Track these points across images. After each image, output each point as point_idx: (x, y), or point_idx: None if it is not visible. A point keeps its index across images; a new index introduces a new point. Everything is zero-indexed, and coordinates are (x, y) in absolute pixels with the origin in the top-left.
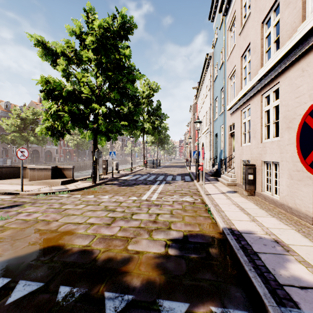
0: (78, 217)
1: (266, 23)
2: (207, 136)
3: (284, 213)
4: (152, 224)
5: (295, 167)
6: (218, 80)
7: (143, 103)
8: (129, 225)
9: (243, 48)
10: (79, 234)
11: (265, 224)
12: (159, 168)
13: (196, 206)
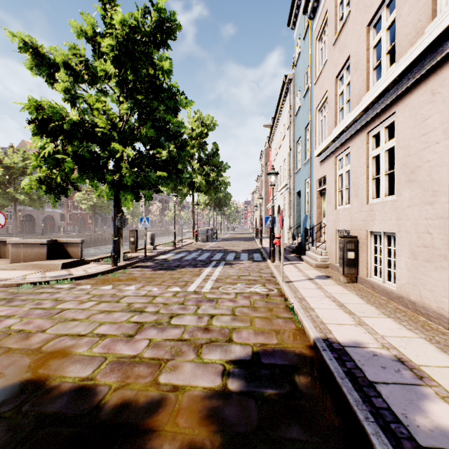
0: (82, 325)
1: (374, 26)
2: (285, 195)
3: (404, 311)
4: (203, 333)
5: (421, 241)
6: (302, 114)
7: (192, 146)
8: (165, 336)
9: (339, 64)
10: (78, 357)
11: (379, 329)
12: (215, 242)
13: (271, 301)
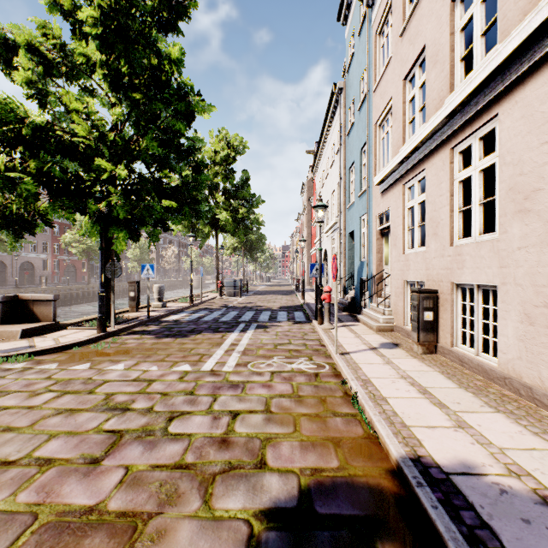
0: (17, 439)
1: (461, 1)
2: (334, 237)
3: (515, 400)
4: (218, 450)
5: (542, 299)
6: (356, 132)
7: (215, 173)
8: (154, 459)
9: (410, 60)
10: None
11: (491, 436)
12: (245, 297)
13: (322, 385)
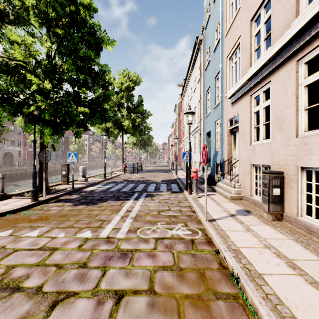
0: None
1: None
2: (196, 136)
3: None
4: None
5: None
6: (212, 66)
7: (121, 97)
8: None
9: (256, 4)
10: None
11: None
12: (140, 174)
13: (199, 254)
